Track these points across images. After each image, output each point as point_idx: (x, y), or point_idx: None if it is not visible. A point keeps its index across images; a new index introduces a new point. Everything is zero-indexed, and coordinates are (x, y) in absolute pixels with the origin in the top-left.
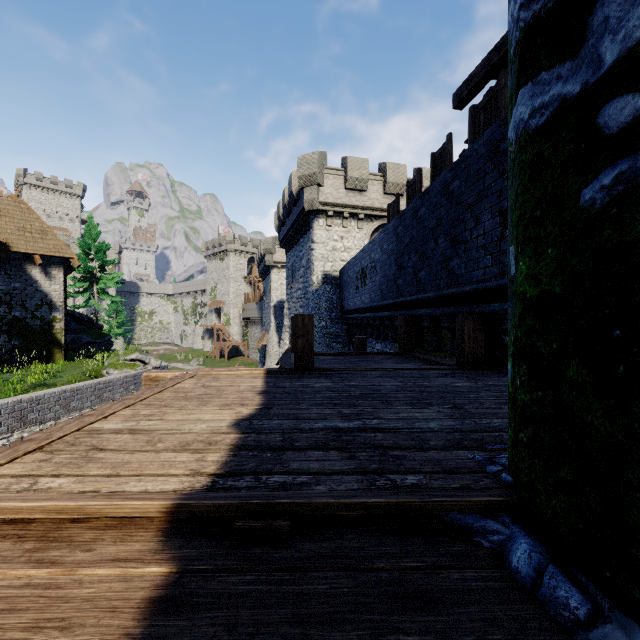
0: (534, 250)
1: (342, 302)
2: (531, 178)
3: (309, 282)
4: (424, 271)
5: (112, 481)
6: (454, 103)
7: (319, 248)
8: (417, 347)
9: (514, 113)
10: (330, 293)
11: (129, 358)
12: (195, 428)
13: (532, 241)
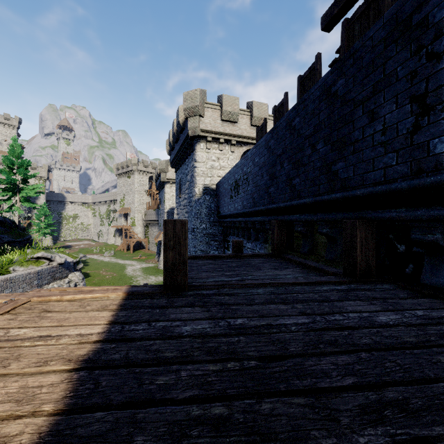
0: None
1: (218, 209)
2: None
3: (192, 193)
4: (299, 178)
5: None
6: (323, 24)
7: (200, 166)
8: (288, 249)
9: None
10: (209, 202)
11: (35, 256)
12: None
13: None
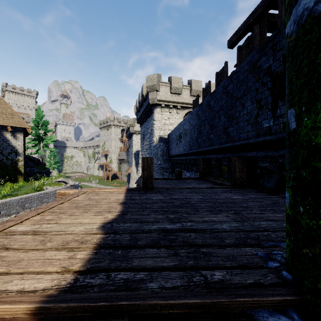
0: (320, 107)
1: (169, 151)
2: (317, 51)
3: (152, 141)
4: (213, 134)
5: (1, 279)
6: (228, 45)
7: (157, 123)
8: (209, 175)
9: (295, 10)
10: (163, 146)
11: (57, 180)
12: (76, 230)
13: (318, 100)
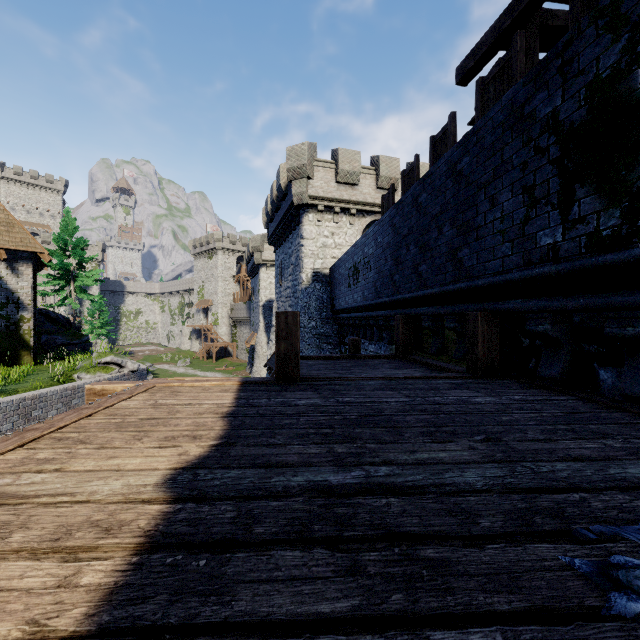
0: None
1: (333, 301)
2: None
3: (298, 280)
4: (425, 264)
5: None
6: (458, 78)
7: (309, 244)
8: (416, 350)
9: None
10: (320, 291)
11: (103, 361)
12: (102, 490)
13: None
